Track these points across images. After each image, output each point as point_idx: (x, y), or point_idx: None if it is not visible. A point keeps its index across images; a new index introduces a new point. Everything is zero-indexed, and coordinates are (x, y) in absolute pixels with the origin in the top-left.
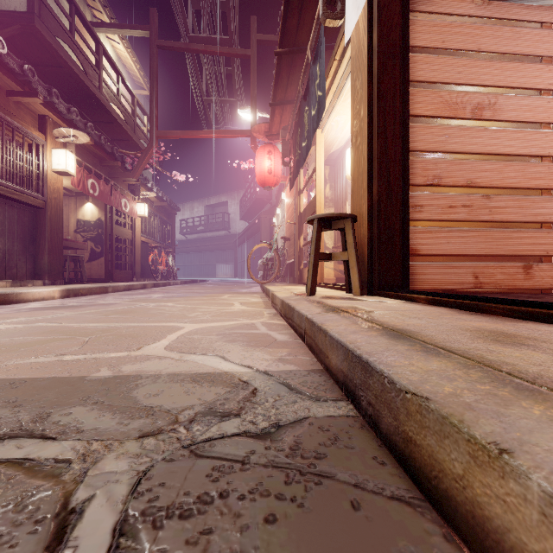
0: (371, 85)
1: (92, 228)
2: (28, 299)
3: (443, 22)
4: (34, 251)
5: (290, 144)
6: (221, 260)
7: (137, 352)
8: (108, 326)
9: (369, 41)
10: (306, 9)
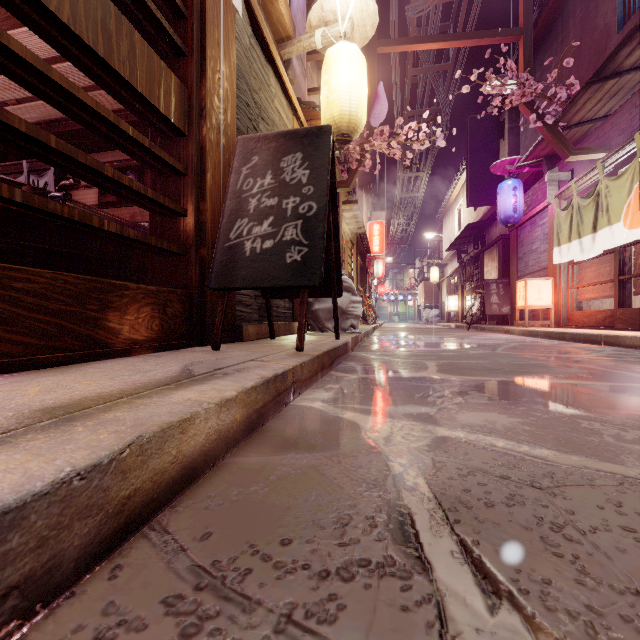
0: None
1: None
2: None
3: None
4: None
5: None
6: None
7: None
8: None
9: None
10: None
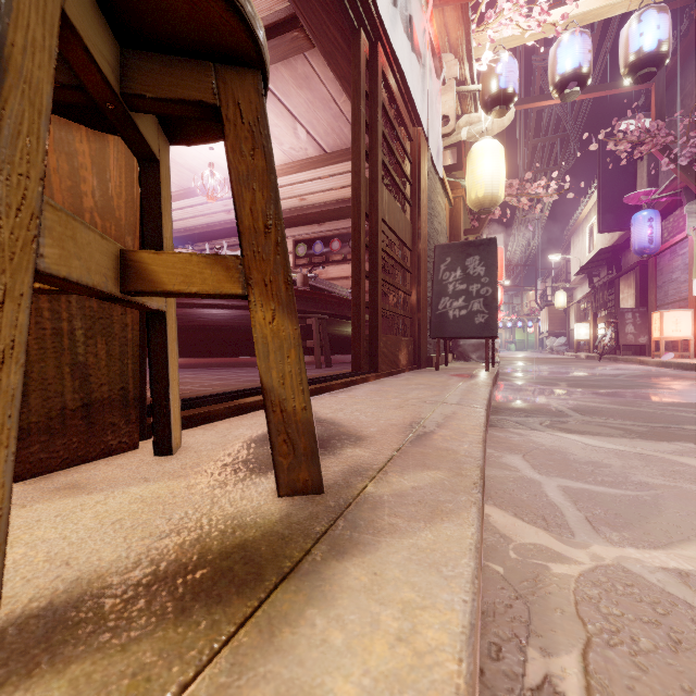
0: None
1: None
2: None
3: None
4: None
5: None
6: None
7: None
8: None
9: None
10: None
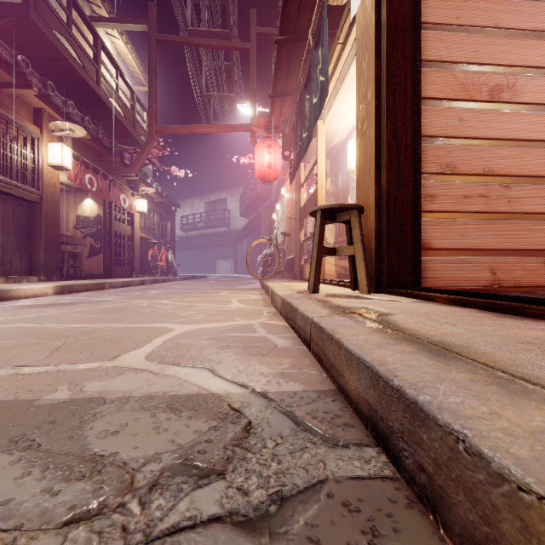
0: (379, 64)
1: (91, 224)
2: (19, 296)
3: None
4: (30, 247)
5: (290, 137)
6: (221, 256)
7: (111, 363)
8: (90, 327)
9: (377, 17)
10: None
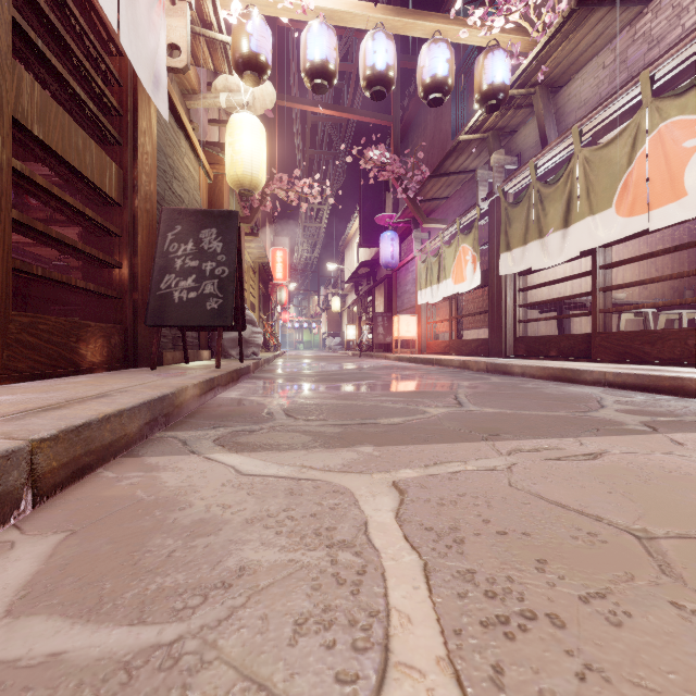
0: None
1: None
2: None
3: None
4: None
5: None
6: None
7: (382, 477)
8: None
9: None
10: None
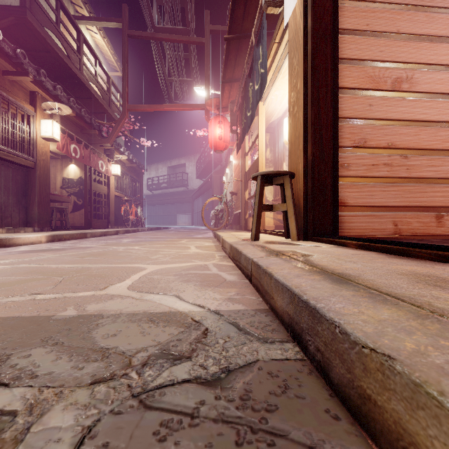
0: (306, 61)
1: (74, 185)
2: (19, 243)
3: (368, 8)
4: (26, 204)
5: (237, 115)
6: (181, 211)
7: (103, 292)
8: (81, 267)
9: (304, 25)
10: (250, 0)
